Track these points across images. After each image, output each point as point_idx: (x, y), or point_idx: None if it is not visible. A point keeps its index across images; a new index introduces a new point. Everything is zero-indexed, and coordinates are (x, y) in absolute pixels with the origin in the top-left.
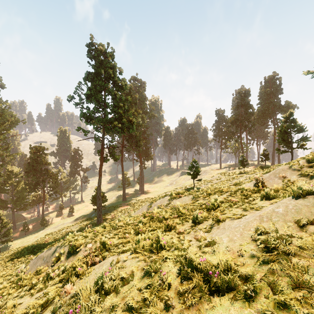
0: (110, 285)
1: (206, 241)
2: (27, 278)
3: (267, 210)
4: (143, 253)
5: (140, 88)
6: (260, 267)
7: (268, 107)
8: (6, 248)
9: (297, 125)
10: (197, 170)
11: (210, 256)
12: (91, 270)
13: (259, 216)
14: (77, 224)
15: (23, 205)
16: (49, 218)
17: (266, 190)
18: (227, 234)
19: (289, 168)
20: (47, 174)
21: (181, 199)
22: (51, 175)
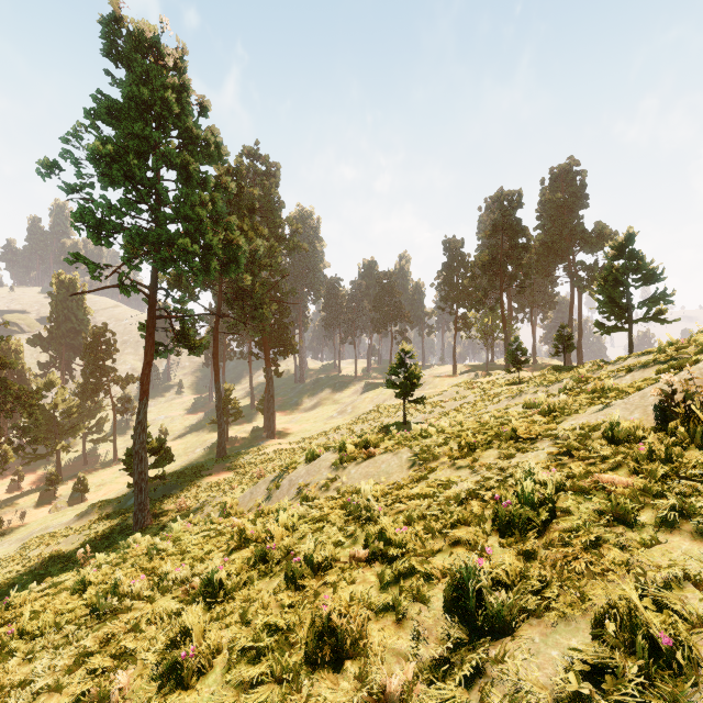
0: None
1: None
2: None
3: None
4: None
5: (266, 178)
6: None
7: (558, 235)
8: None
9: (644, 265)
10: (414, 375)
11: None
12: None
13: None
14: (77, 533)
15: None
16: (15, 510)
17: None
18: None
19: None
20: (6, 394)
21: (374, 465)
22: (18, 395)
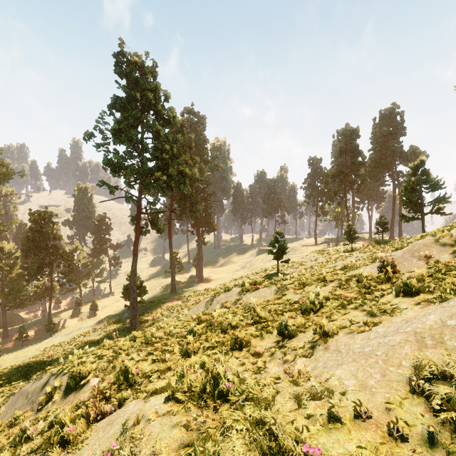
0: None
1: (310, 383)
2: None
3: (428, 322)
4: (186, 404)
5: (198, 125)
6: None
7: (384, 154)
8: None
9: (431, 179)
10: (283, 247)
11: (324, 429)
12: (92, 433)
13: (414, 334)
14: (100, 330)
15: (20, 301)
16: (60, 319)
17: (404, 279)
18: (352, 371)
19: (436, 241)
20: (57, 254)
21: (258, 293)
22: (62, 255)
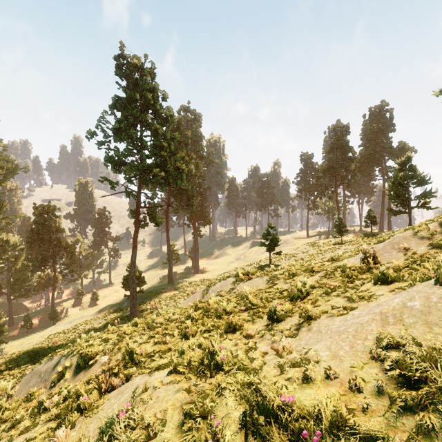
0: (124, 439)
1: (292, 356)
2: (10, 407)
3: (392, 304)
4: (187, 375)
5: (194, 123)
6: (398, 419)
7: (374, 150)
8: None
9: (417, 174)
10: (275, 240)
11: (300, 387)
12: (105, 401)
13: (380, 314)
14: (101, 318)
15: (25, 291)
16: (62, 308)
17: (382, 269)
18: (327, 345)
19: (414, 235)
20: (59, 246)
21: (251, 282)
22: (65, 247)
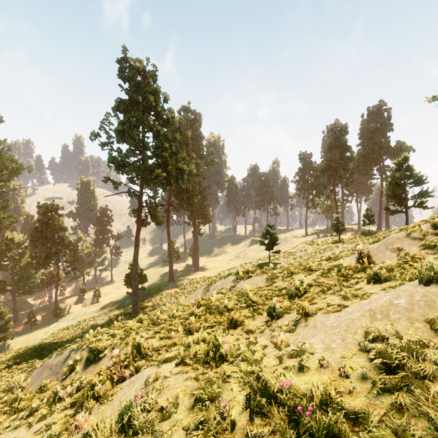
0: (142, 420)
1: (290, 348)
2: (25, 398)
3: (380, 302)
4: (194, 365)
5: (194, 123)
6: (378, 398)
7: (372, 149)
8: (3, 348)
9: (414, 174)
10: (274, 239)
11: (296, 375)
12: (118, 390)
13: (369, 311)
14: (104, 315)
15: (29, 288)
16: (65, 305)
17: (375, 269)
18: (321, 339)
19: (407, 235)
20: (63, 244)
21: (251, 281)
22: (68, 245)
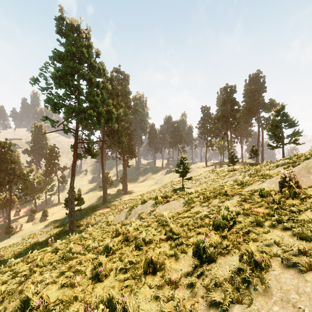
0: None
1: None
2: None
3: None
4: None
5: (123, 81)
6: None
7: (252, 104)
8: None
9: (289, 119)
10: (186, 167)
11: None
12: None
13: None
14: (45, 233)
15: None
16: (18, 223)
17: None
18: None
19: None
20: (14, 174)
21: (169, 205)
22: (19, 175)
